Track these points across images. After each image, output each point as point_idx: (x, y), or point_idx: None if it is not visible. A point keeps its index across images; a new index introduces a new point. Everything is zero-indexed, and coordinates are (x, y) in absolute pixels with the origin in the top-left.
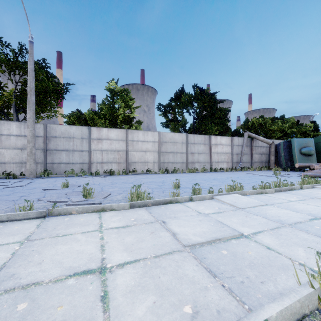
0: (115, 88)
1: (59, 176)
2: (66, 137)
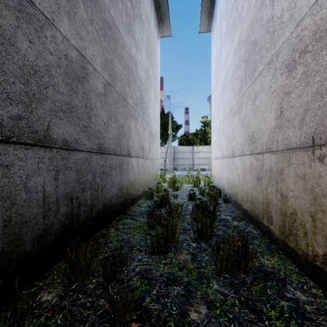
0: (206, 120)
1: (180, 170)
2: (182, 152)
